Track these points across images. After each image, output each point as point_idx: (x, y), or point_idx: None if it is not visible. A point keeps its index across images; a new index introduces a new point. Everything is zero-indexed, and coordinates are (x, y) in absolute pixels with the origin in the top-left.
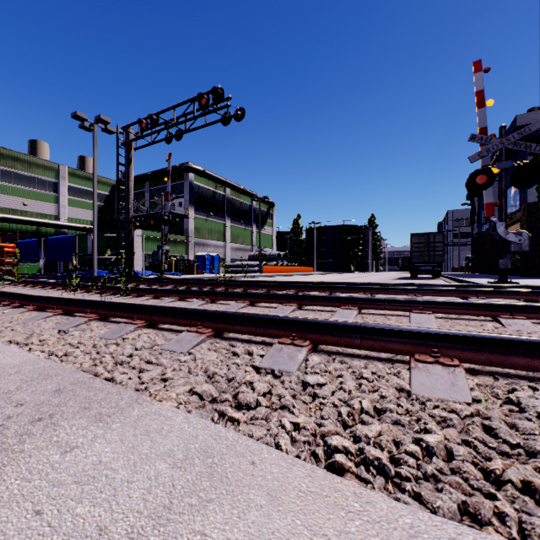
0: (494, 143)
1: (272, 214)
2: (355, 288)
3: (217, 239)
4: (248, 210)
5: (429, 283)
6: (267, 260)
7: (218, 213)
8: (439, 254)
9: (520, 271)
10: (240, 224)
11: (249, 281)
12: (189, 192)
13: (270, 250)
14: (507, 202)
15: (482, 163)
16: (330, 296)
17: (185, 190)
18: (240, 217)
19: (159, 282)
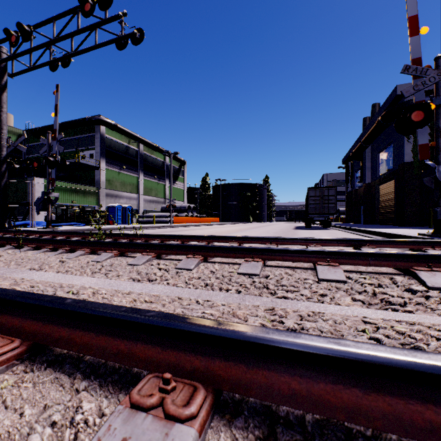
0: (430, 74)
1: (183, 171)
2: (307, 253)
3: (130, 191)
4: (161, 166)
5: (386, 239)
6: (178, 211)
7: (132, 166)
8: (332, 206)
9: (394, 221)
10: (153, 178)
11: (142, 235)
12: (100, 144)
13: (181, 202)
14: (380, 163)
15: (416, 98)
16: (379, 361)
17: (96, 142)
18: (154, 172)
19: (0, 238)
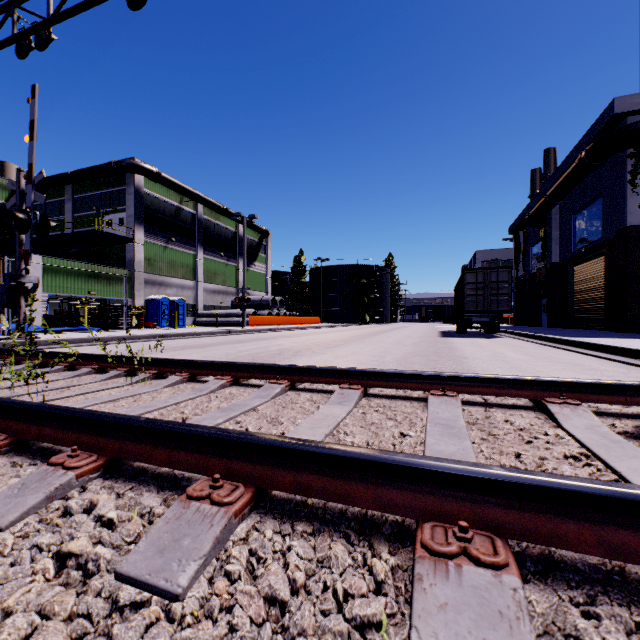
0: None
1: (265, 247)
2: None
3: (182, 276)
4: (231, 238)
5: None
6: (257, 307)
7: (185, 238)
8: (504, 299)
9: (604, 324)
10: (218, 256)
11: (153, 360)
12: (135, 204)
13: (263, 294)
14: (576, 231)
15: None
16: None
17: (128, 200)
18: (220, 247)
19: None
